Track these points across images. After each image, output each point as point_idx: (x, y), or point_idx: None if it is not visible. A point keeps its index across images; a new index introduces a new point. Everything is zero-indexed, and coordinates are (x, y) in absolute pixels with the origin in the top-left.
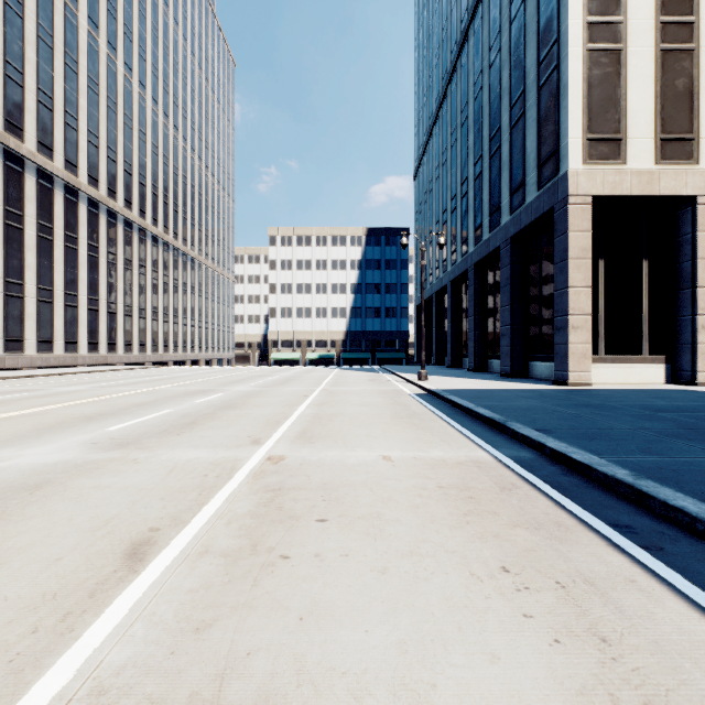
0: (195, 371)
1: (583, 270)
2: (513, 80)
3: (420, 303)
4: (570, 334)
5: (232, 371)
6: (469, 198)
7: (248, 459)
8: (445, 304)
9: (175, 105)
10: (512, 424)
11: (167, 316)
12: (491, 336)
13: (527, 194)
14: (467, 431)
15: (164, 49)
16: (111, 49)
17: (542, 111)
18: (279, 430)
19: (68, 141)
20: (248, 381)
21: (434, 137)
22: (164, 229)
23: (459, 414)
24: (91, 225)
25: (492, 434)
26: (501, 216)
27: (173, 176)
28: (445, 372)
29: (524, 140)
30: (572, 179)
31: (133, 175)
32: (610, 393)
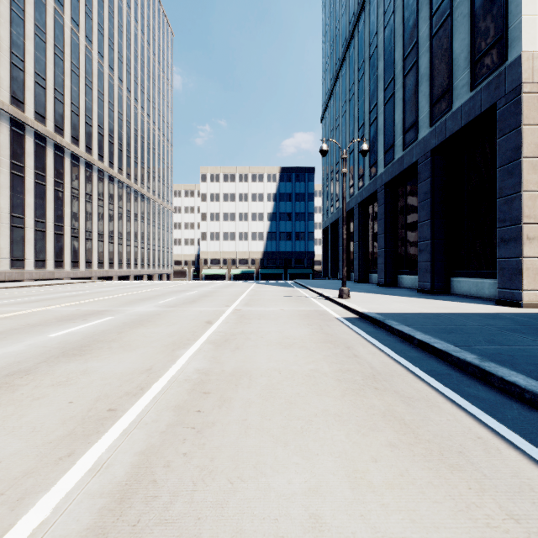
0: (123, 286)
1: None
2: None
3: (326, 226)
4: (524, 246)
5: (157, 286)
6: (379, 123)
7: None
8: (350, 226)
9: (120, 61)
10: None
11: (113, 238)
12: (402, 253)
13: (454, 99)
14: None
15: (109, 12)
16: (58, 4)
17: (478, 1)
18: (70, 469)
19: (14, 79)
20: (159, 298)
21: (340, 78)
22: (109, 164)
23: (457, 376)
24: (38, 156)
25: None
26: (419, 130)
27: (118, 120)
28: (358, 287)
29: (451, 42)
30: (527, 63)
31: (80, 116)
32: None
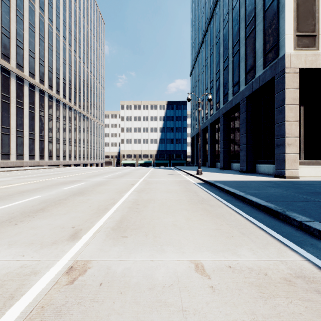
0: (80, 169)
1: (294, 111)
2: (247, 12)
3: (193, 136)
4: (286, 148)
5: (99, 169)
6: (220, 80)
7: (45, 272)
8: (206, 136)
9: (75, 40)
10: (294, 215)
11: (71, 142)
12: (232, 151)
13: (256, 72)
14: (254, 219)
15: (69, 13)
16: (41, 10)
17: (267, 24)
18: (102, 218)
19: (18, 54)
20: (103, 175)
21: (201, 53)
22: (69, 100)
23: (235, 200)
24: (31, 96)
25: (278, 223)
26: (240, 86)
27: (74, 75)
28: (208, 170)
29: (255, 42)
30: (287, 58)
31: (53, 73)
32: (318, 183)
